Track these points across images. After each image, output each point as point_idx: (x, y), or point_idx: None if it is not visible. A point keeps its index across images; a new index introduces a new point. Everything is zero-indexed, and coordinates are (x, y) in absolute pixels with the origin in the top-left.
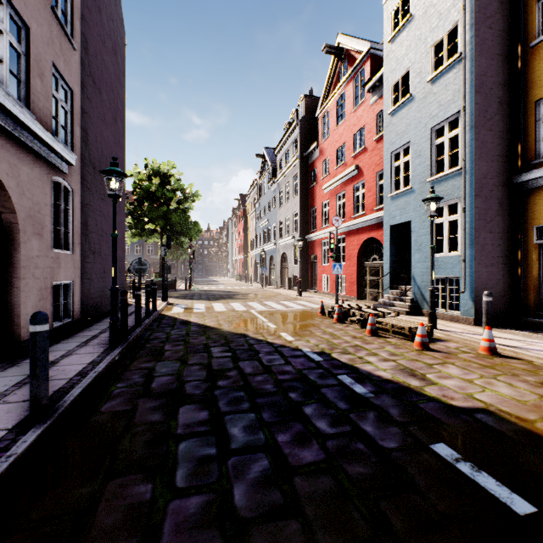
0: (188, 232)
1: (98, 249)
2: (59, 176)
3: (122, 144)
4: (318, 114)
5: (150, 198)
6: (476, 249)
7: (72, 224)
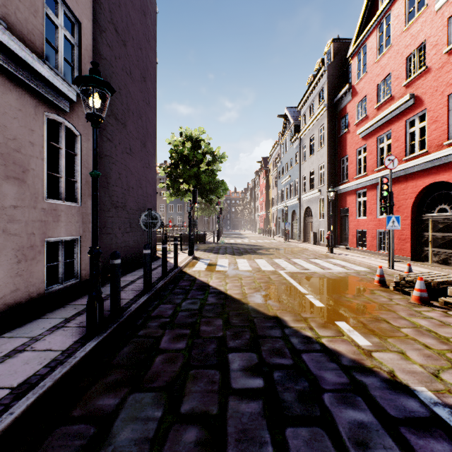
0: (216, 190)
1: (123, 203)
2: (57, 113)
3: (152, 105)
4: (351, 52)
5: (184, 161)
6: None
7: (80, 173)
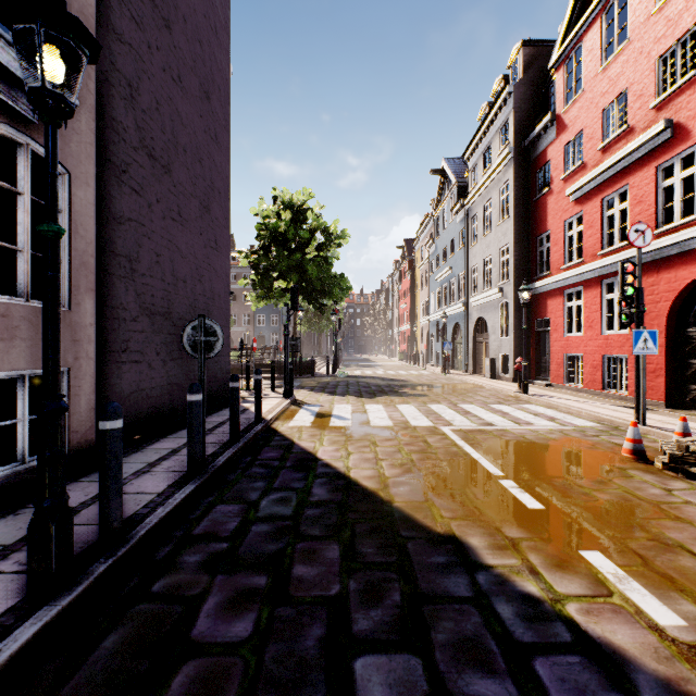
0: (331, 290)
1: (164, 307)
2: (10, 122)
3: (222, 142)
4: (555, 60)
5: (279, 243)
6: None
7: (68, 246)
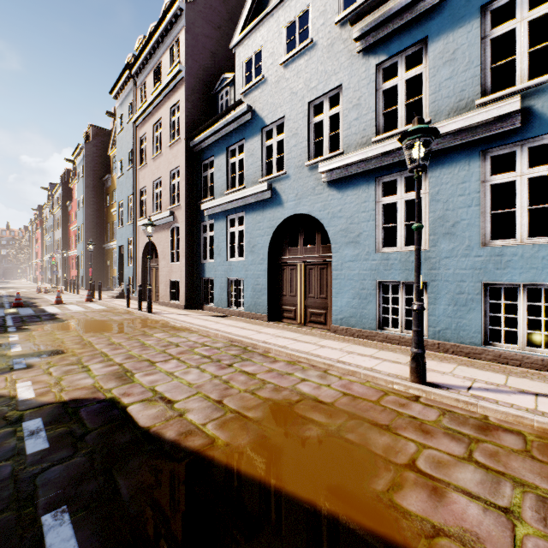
0: None
1: None
2: None
3: None
4: (70, 186)
5: None
6: (86, 267)
7: None
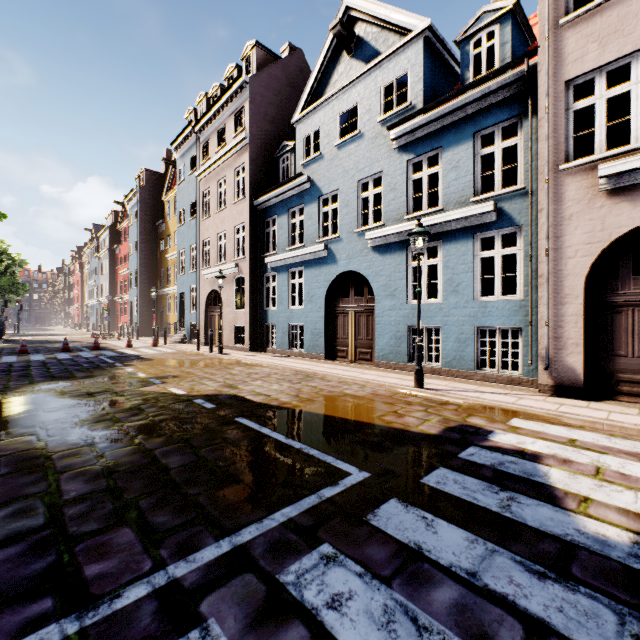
0: (17, 291)
1: None
2: None
3: None
4: (119, 228)
5: None
6: (140, 313)
7: None
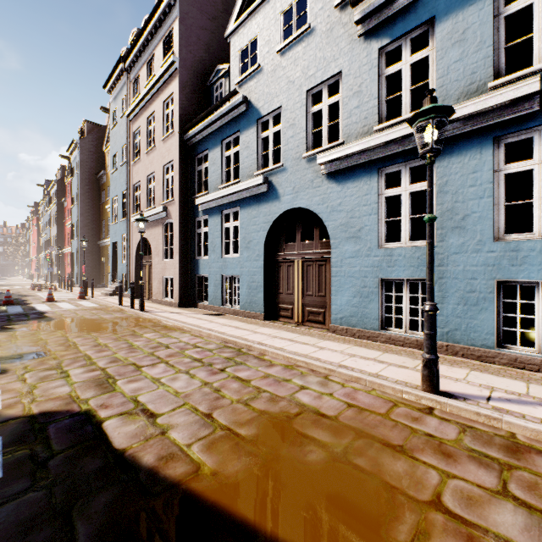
0: None
1: None
2: None
3: None
4: (66, 182)
5: None
6: (81, 264)
7: None
